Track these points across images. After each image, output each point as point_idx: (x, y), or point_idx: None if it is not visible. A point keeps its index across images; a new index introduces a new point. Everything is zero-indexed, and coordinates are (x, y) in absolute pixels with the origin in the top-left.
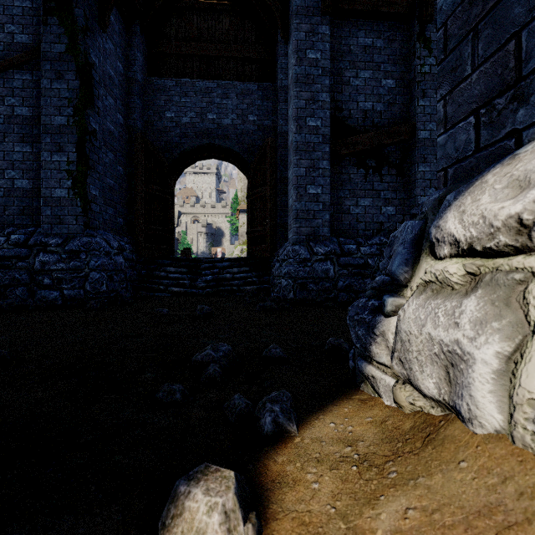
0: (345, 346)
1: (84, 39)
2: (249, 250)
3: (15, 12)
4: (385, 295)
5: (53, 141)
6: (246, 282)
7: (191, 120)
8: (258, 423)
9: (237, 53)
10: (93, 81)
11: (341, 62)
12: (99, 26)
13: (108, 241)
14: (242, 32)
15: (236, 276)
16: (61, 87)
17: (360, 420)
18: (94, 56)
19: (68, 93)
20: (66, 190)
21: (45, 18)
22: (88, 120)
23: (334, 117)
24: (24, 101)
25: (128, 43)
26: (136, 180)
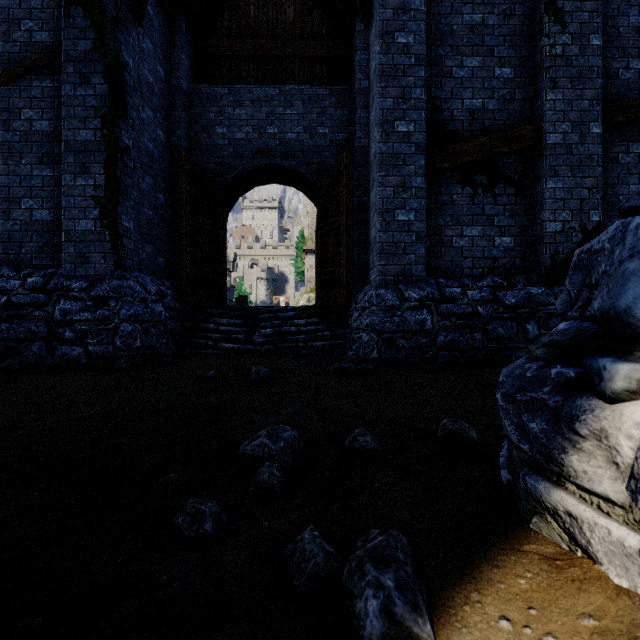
0: (472, 434)
1: (114, 33)
2: (319, 296)
3: (33, 4)
4: (603, 358)
5: (76, 161)
6: (315, 336)
7: (247, 136)
8: (351, 605)
9: (304, 51)
10: (125, 86)
11: (440, 47)
12: (134, 18)
13: (144, 284)
14: (309, 24)
15: (302, 329)
16: (86, 93)
17: (567, 619)
18: (126, 55)
19: (94, 100)
20: (92, 221)
21: (68, 9)
22: (119, 134)
23: (431, 120)
24: (44, 113)
25: (171, 43)
26: (180, 210)
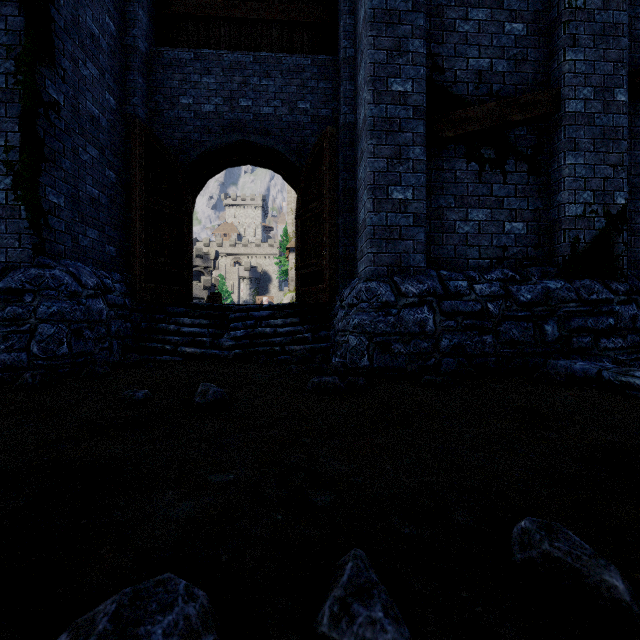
0: (613, 581)
1: None
2: (299, 293)
3: None
4: None
5: None
6: (293, 339)
7: (217, 109)
8: None
9: (283, 15)
10: (52, 25)
11: None
12: None
13: (77, 275)
14: None
15: (279, 330)
16: None
17: None
18: None
19: (6, 36)
20: (3, 192)
21: None
22: (41, 84)
23: (431, 81)
24: None
25: None
26: (133, 189)
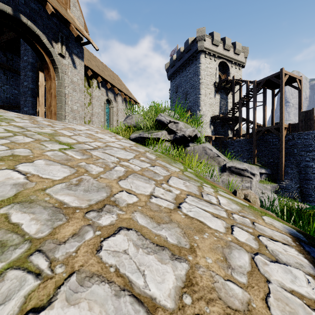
0: None
1: None
2: None
3: None
4: None
5: None
6: None
7: None
8: None
9: None
10: None
11: None
12: None
13: None
14: None
15: None
16: None
17: None
18: None
19: None
20: None
21: None
22: None
23: None
24: None
25: None
26: None
